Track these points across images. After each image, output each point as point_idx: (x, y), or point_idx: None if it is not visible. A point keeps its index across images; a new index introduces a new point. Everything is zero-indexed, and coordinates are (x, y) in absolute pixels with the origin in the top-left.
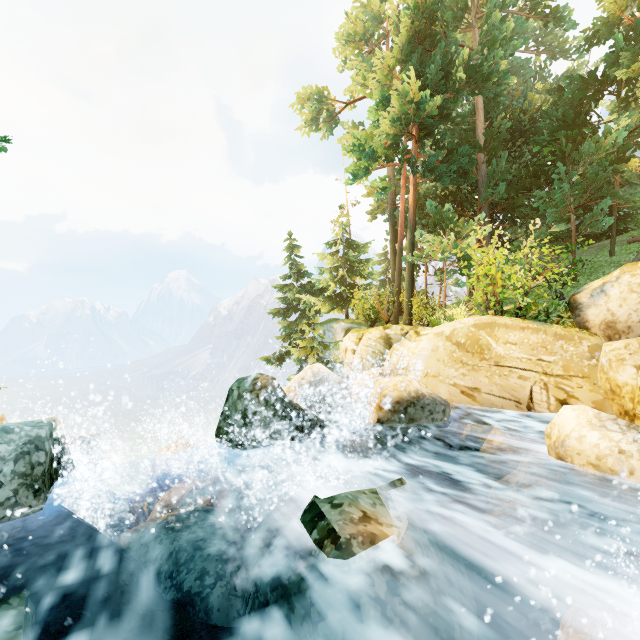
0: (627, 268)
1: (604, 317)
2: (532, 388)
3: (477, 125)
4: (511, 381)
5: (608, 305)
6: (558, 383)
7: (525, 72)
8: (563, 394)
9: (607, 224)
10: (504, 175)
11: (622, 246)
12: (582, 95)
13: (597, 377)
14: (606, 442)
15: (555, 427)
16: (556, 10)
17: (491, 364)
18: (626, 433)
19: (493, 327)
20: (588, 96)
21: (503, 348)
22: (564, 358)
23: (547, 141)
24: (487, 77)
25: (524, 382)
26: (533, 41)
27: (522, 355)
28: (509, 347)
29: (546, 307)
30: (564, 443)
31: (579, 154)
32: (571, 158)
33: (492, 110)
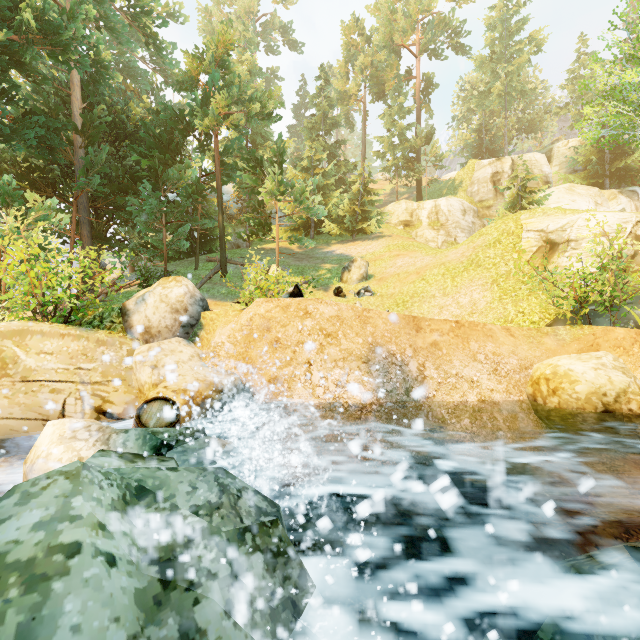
0: (162, 281)
1: (144, 323)
2: (66, 401)
3: (73, 101)
4: (41, 397)
5: (146, 312)
6: (96, 390)
7: (142, 80)
8: (99, 401)
9: (187, 243)
10: (103, 169)
11: (205, 263)
12: (173, 126)
13: (133, 378)
14: (69, 454)
15: (34, 449)
16: (156, 37)
17: (16, 380)
18: (89, 439)
19: (25, 335)
20: (178, 130)
21: (36, 359)
22: (105, 364)
23: (145, 153)
24: (68, 48)
25: (57, 395)
26: (150, 56)
27: (59, 365)
28: (44, 358)
29: (102, 312)
30: (33, 467)
31: (167, 176)
32: (163, 177)
33: (94, 94)
